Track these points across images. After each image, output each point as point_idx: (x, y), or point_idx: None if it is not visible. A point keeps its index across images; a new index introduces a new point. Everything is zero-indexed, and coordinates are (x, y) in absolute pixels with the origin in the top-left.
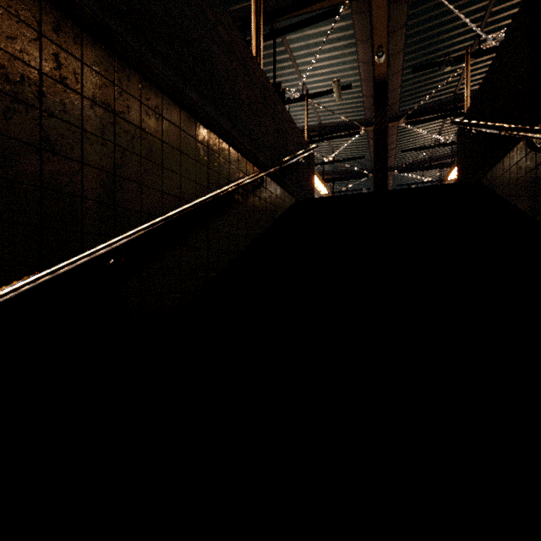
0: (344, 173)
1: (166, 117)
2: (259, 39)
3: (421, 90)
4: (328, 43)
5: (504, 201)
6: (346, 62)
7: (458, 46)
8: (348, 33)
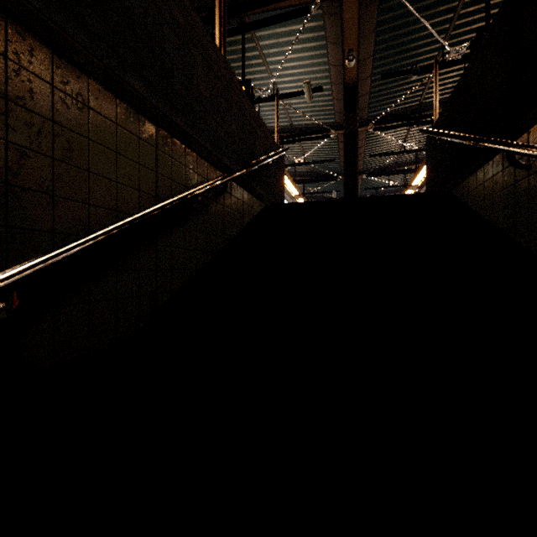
0: (315, 175)
1: (94, 107)
2: (223, 28)
3: (389, 97)
4: (299, 43)
5: (478, 215)
6: (316, 64)
7: (424, 56)
8: (319, 34)
